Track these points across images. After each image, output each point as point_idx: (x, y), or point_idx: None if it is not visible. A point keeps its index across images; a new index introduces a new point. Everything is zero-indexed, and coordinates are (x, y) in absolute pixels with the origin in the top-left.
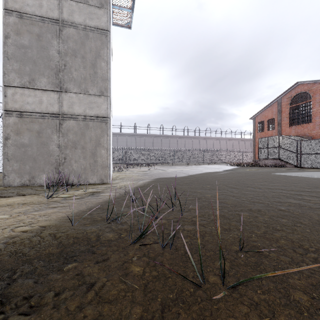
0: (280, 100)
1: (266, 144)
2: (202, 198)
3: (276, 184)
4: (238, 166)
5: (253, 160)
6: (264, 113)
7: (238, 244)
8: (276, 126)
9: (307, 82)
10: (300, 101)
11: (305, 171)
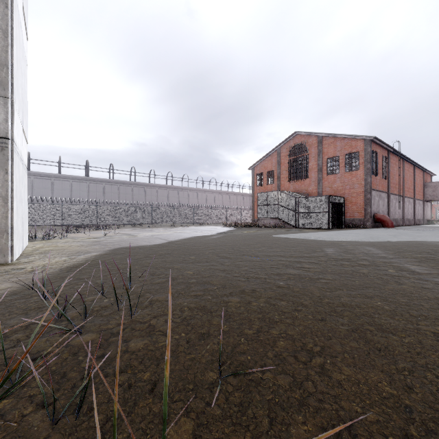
0: (280, 150)
1: (265, 200)
2: (179, 279)
3: (275, 250)
4: (235, 227)
5: (252, 219)
6: (263, 164)
7: (217, 366)
8: (276, 180)
9: (304, 133)
10: (298, 153)
11: (303, 232)
